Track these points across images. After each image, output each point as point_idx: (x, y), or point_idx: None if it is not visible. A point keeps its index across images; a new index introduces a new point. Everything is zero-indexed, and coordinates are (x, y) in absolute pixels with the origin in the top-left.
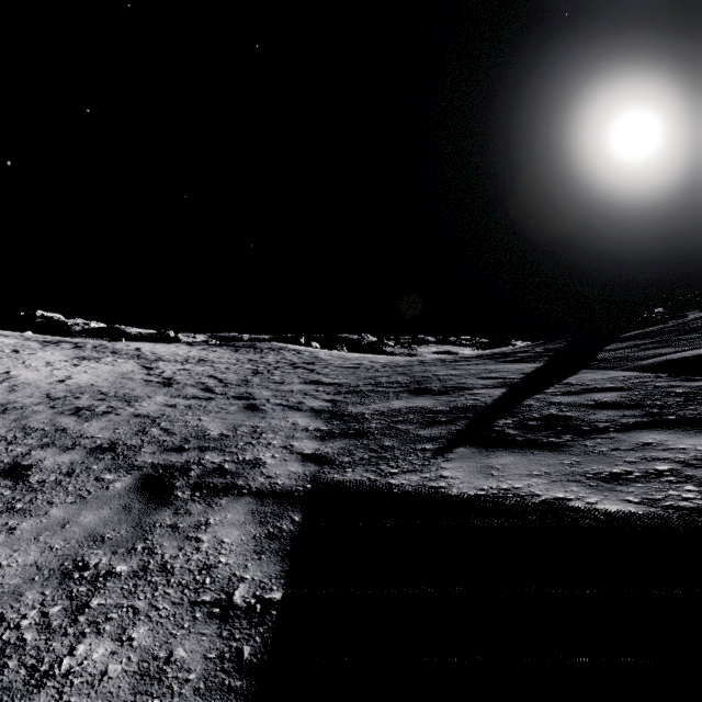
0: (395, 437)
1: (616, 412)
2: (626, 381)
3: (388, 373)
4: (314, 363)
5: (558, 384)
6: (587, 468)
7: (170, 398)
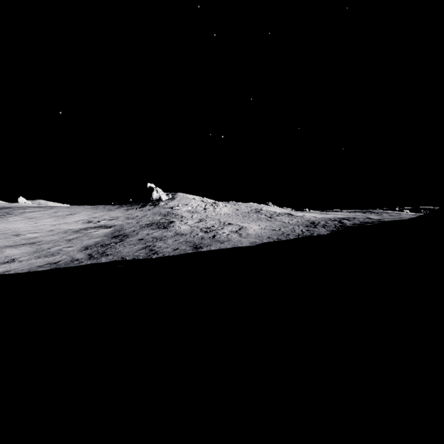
0: None
1: None
2: None
3: None
4: None
5: None
6: None
7: (375, 217)
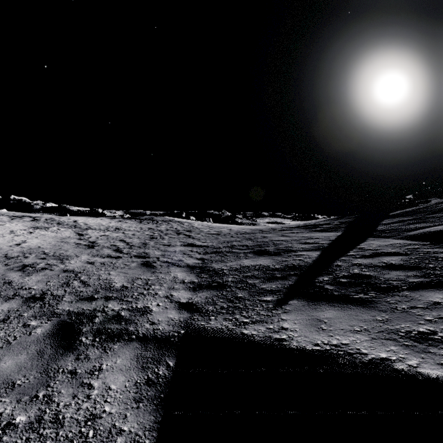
0: (245, 289)
1: (403, 273)
2: (402, 247)
3: (239, 238)
4: (191, 230)
5: (355, 249)
6: (397, 326)
7: (91, 257)
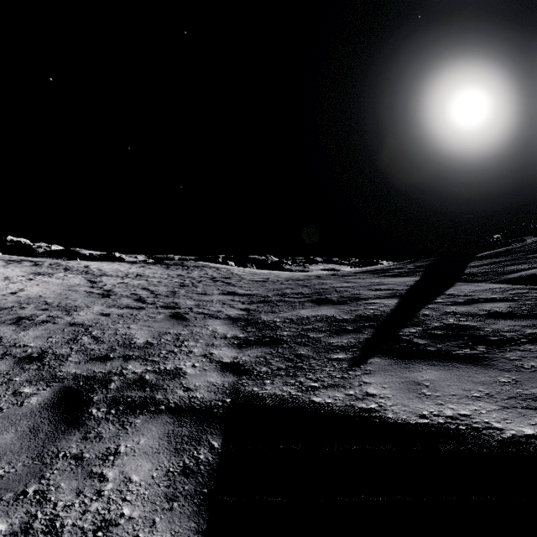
0: (308, 345)
1: (515, 322)
2: (504, 292)
3: (292, 285)
4: (230, 278)
5: (443, 295)
6: (533, 390)
7: (106, 308)
